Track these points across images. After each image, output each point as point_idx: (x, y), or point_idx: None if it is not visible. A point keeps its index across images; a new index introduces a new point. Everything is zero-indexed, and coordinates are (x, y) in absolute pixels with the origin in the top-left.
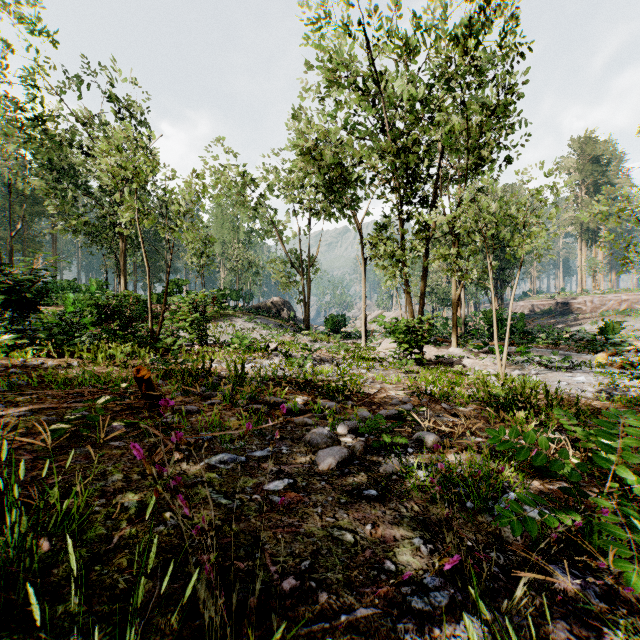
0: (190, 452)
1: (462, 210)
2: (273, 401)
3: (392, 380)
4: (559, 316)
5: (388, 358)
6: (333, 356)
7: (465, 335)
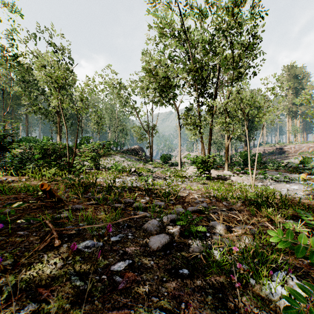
0: (68, 238)
1: (231, 98)
2: (128, 201)
3: (195, 188)
4: (278, 155)
5: (192, 176)
6: (164, 175)
7: (231, 164)
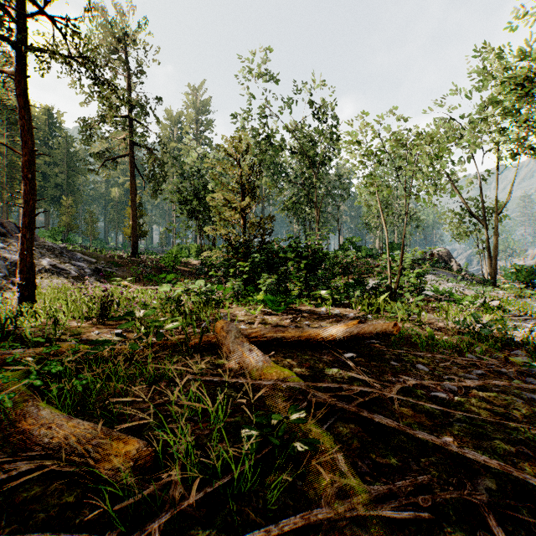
0: None
1: None
2: None
3: None
4: None
5: None
6: None
7: None
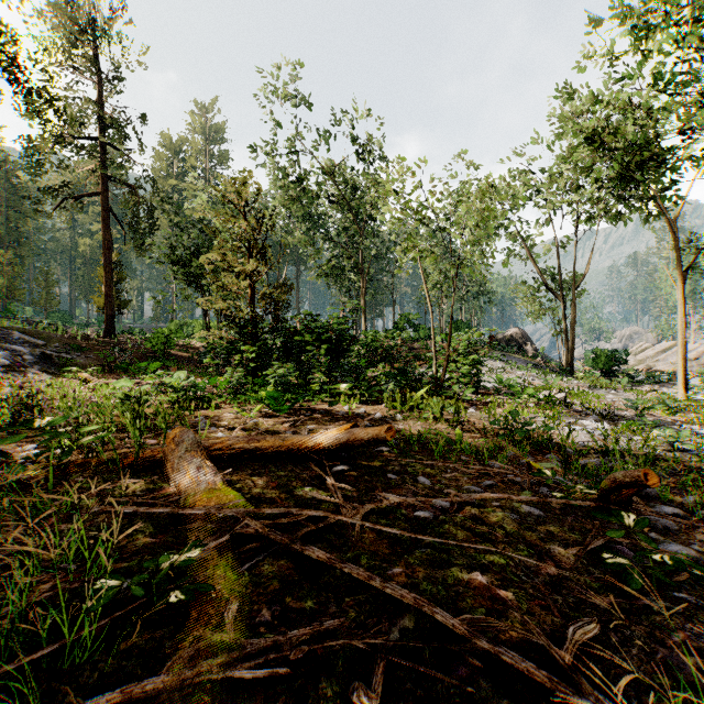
0: None
1: None
2: None
3: None
4: None
5: None
6: (665, 417)
7: None
